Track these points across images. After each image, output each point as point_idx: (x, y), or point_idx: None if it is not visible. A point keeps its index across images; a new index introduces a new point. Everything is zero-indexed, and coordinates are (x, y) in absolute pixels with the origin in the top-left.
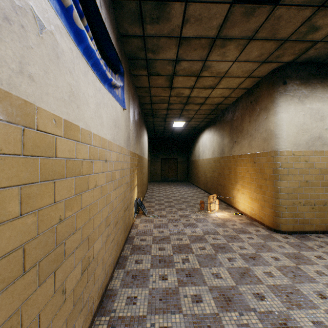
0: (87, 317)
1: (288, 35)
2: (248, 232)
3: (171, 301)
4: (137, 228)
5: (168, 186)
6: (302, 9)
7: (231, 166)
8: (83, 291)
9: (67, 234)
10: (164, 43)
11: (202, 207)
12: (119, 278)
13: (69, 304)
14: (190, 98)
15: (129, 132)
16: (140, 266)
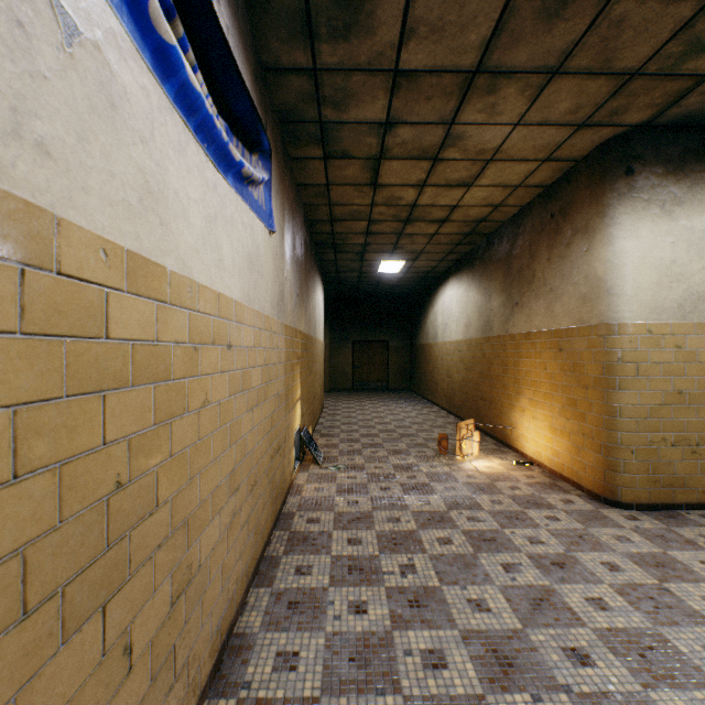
0: (186, 702)
1: (639, 61)
2: (546, 505)
3: (376, 663)
4: (300, 493)
5: (369, 400)
6: (675, 2)
7: (508, 357)
8: (175, 644)
9: (135, 517)
10: (360, 84)
11: (444, 449)
12: (259, 607)
13: (141, 677)
14: (418, 209)
15: (284, 284)
16: (307, 580)
